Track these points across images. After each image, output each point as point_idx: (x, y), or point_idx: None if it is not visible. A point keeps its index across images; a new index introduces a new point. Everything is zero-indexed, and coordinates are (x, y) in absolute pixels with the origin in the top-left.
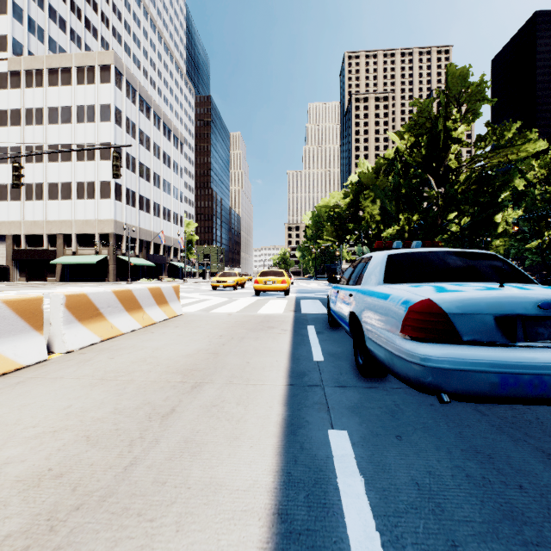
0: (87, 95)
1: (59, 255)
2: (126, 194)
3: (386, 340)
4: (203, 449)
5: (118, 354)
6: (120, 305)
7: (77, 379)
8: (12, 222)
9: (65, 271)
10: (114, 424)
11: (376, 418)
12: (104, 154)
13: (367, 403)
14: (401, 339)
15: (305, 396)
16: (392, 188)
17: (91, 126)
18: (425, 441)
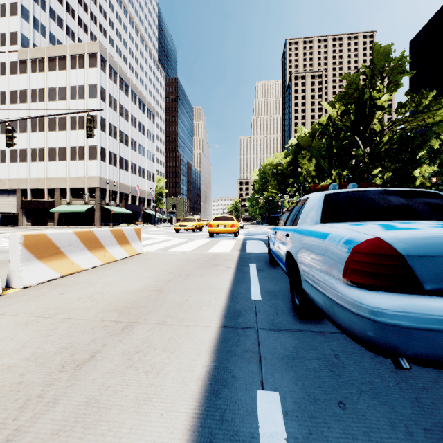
0: (78, 78)
1: (57, 205)
2: (109, 156)
3: (326, 285)
4: (103, 418)
5: (69, 289)
6: (82, 244)
7: (16, 316)
8: (21, 179)
9: (61, 218)
10: (21, 374)
11: (314, 374)
12: None
13: (303, 352)
14: (344, 285)
15: (236, 341)
16: (325, 148)
17: (82, 102)
18: (375, 412)
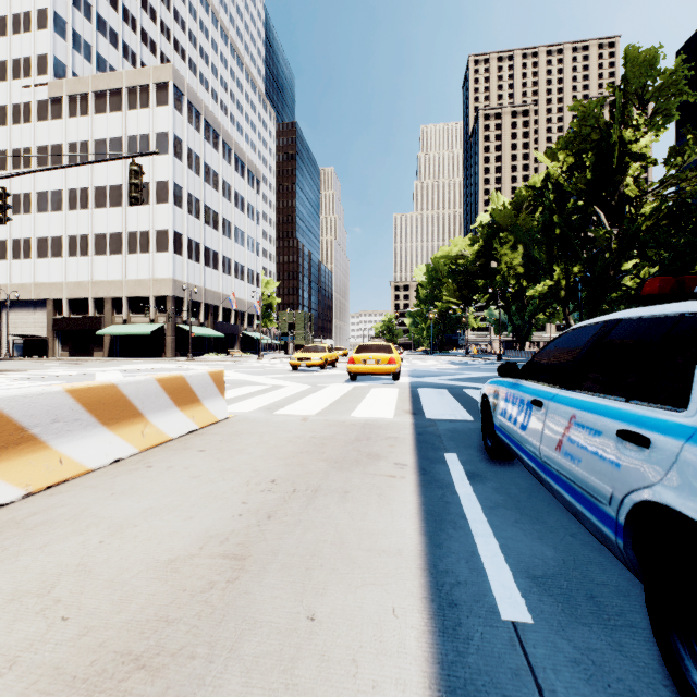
0: (140, 123)
1: (108, 324)
2: (187, 245)
3: None
4: None
5: (16, 549)
6: (88, 414)
7: None
8: (53, 284)
9: (114, 344)
10: None
11: None
12: (161, 196)
13: None
14: None
15: None
16: (540, 228)
17: (145, 162)
18: None
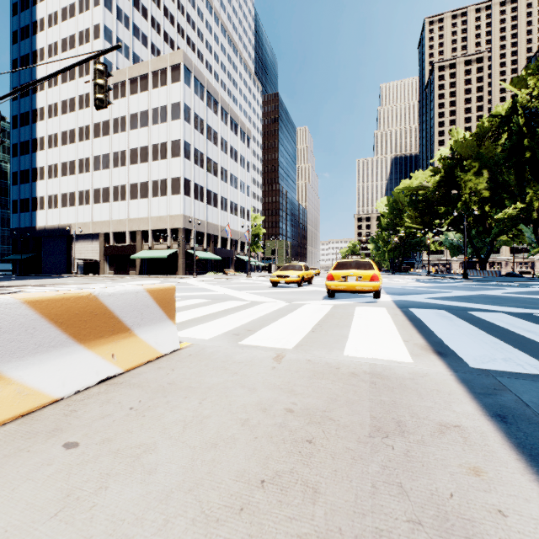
0: (160, 97)
1: (138, 250)
2: (194, 189)
3: None
4: None
5: None
6: None
7: None
8: (103, 222)
9: (143, 265)
10: None
11: None
12: (174, 151)
13: None
14: None
15: None
16: (507, 153)
17: (164, 126)
18: None
